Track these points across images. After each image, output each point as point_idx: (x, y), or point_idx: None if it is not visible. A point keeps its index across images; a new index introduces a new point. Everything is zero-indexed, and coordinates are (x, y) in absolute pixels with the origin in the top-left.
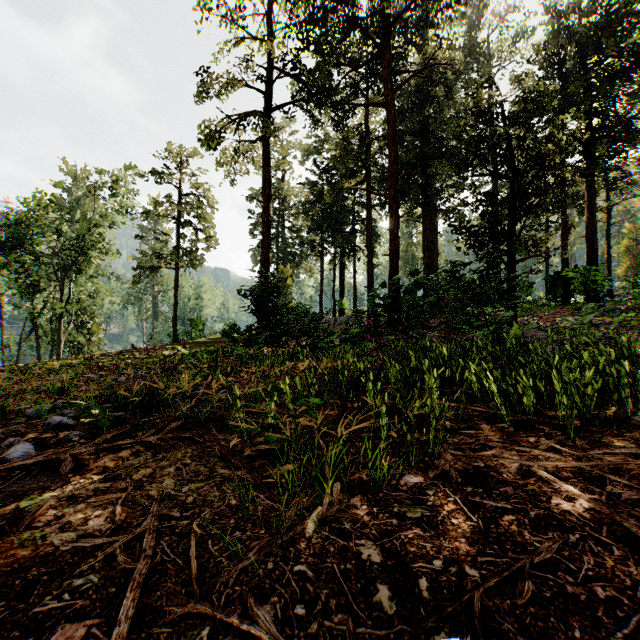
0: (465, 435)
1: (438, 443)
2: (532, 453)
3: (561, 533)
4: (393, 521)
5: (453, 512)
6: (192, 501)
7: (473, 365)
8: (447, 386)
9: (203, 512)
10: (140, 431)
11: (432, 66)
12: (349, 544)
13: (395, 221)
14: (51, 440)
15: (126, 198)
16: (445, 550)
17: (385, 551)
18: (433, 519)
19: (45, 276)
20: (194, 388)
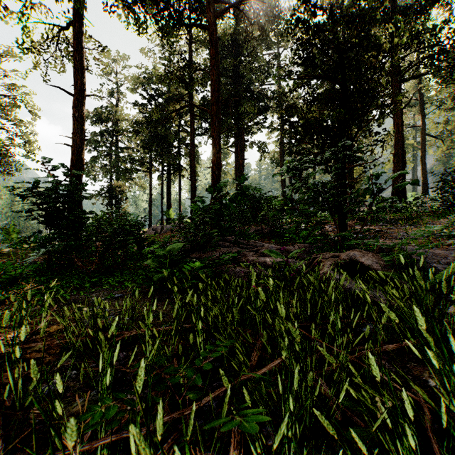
0: None
1: None
2: None
3: None
4: None
5: None
6: None
7: None
8: None
9: None
10: None
11: None
12: None
13: (217, 136)
14: None
15: None
16: None
17: None
18: None
19: None
20: None
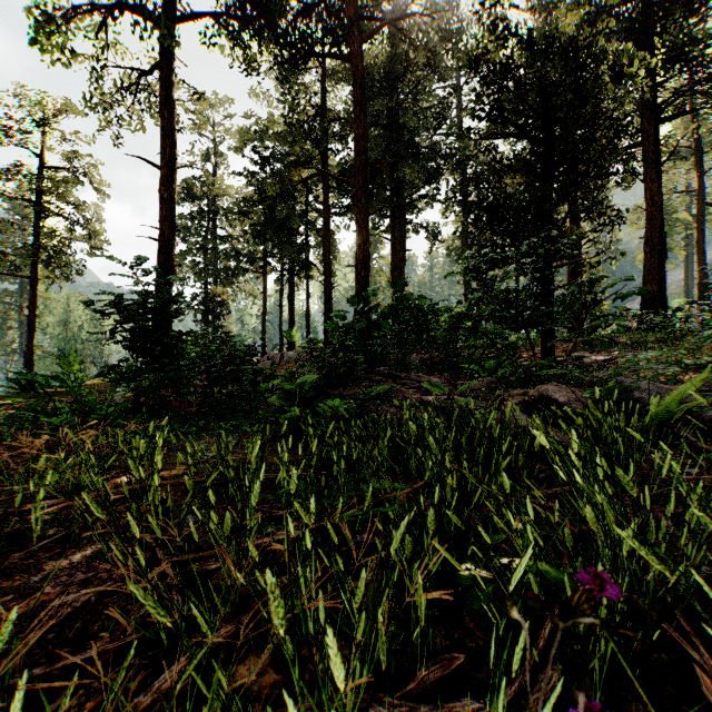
0: None
1: None
2: None
3: None
4: None
5: None
6: None
7: None
8: None
9: None
10: None
11: (413, 13)
12: None
13: (364, 219)
14: None
15: None
16: None
17: None
18: None
19: None
20: None
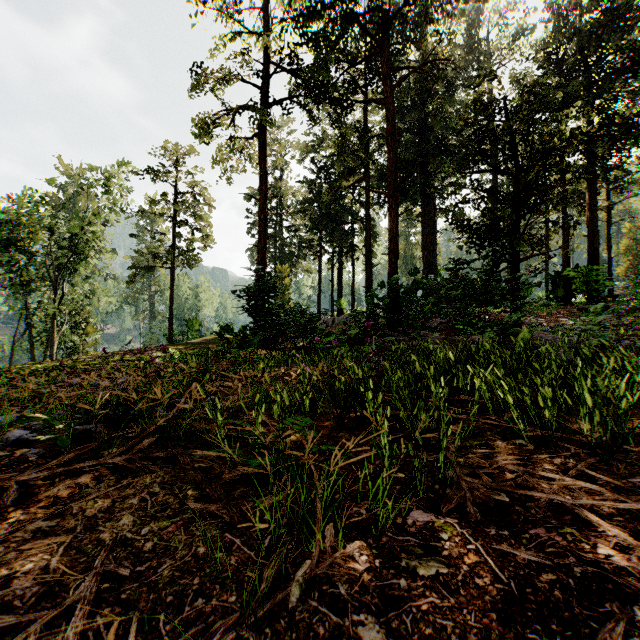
0: (479, 455)
1: (449, 465)
2: (563, 482)
3: (620, 603)
4: (401, 582)
5: (476, 567)
6: (151, 548)
7: (485, 373)
8: (454, 394)
9: (162, 566)
10: (110, 448)
11: (432, 61)
12: (344, 621)
13: (394, 219)
14: (4, 460)
15: (121, 196)
16: (471, 631)
17: (392, 633)
18: (452, 579)
19: (39, 276)
20: (179, 395)
